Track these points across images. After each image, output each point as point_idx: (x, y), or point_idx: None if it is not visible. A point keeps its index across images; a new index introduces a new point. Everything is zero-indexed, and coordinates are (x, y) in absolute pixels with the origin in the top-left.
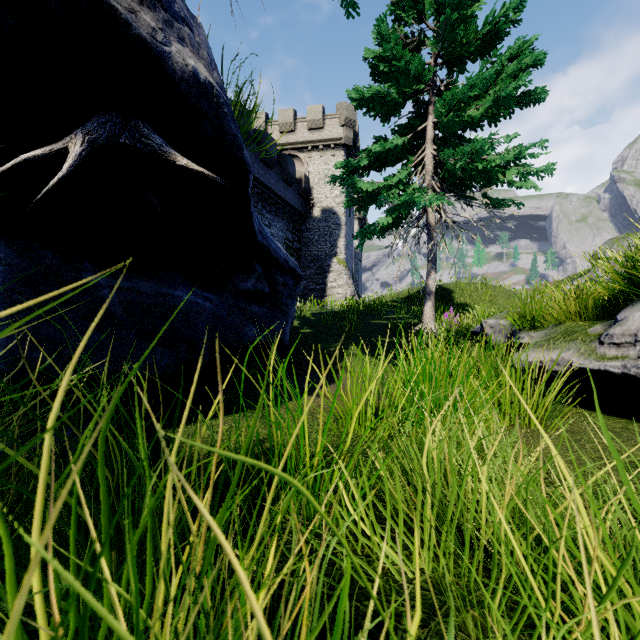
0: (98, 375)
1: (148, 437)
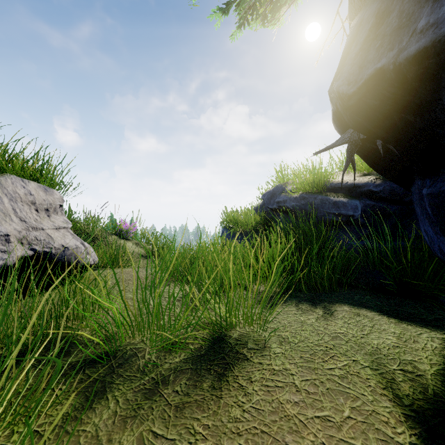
0: (442, 260)
1: (439, 326)
